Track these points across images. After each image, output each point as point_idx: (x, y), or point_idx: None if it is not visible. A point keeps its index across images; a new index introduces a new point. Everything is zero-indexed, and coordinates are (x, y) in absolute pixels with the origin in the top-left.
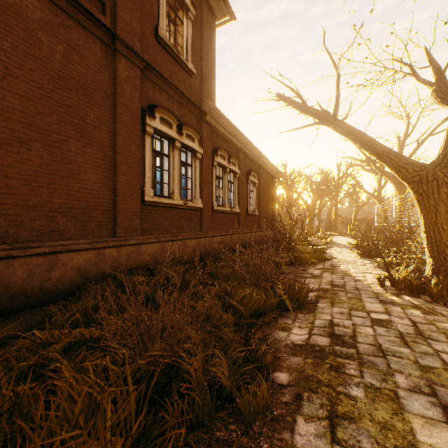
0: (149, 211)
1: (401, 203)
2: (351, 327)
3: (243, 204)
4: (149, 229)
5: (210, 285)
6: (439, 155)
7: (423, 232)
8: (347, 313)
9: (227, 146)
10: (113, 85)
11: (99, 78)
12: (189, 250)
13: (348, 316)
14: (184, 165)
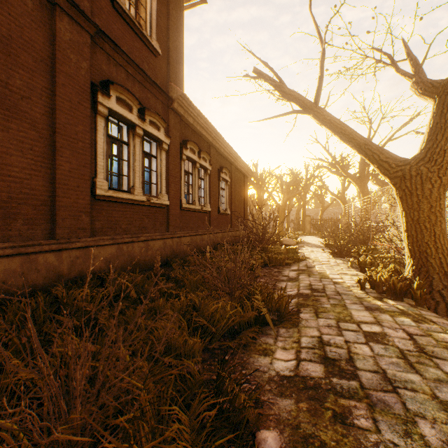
0: (102, 207)
1: (364, 204)
2: (344, 345)
3: (214, 203)
4: (102, 228)
5: (174, 297)
6: (423, 149)
7: (404, 231)
8: (335, 325)
9: (198, 140)
10: (52, 47)
11: (30, 34)
12: (153, 252)
13: (338, 330)
14: (148, 156)
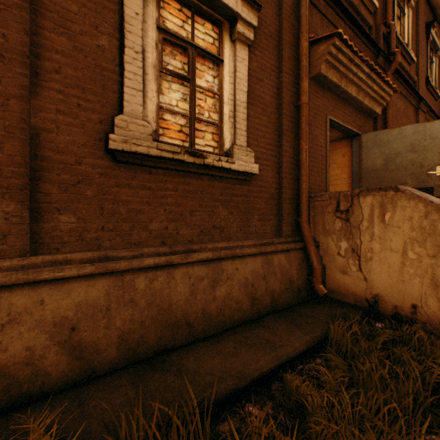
0: None
1: None
2: None
3: None
4: None
5: None
6: None
7: None
8: None
9: None
10: None
11: None
12: None
13: None
14: None
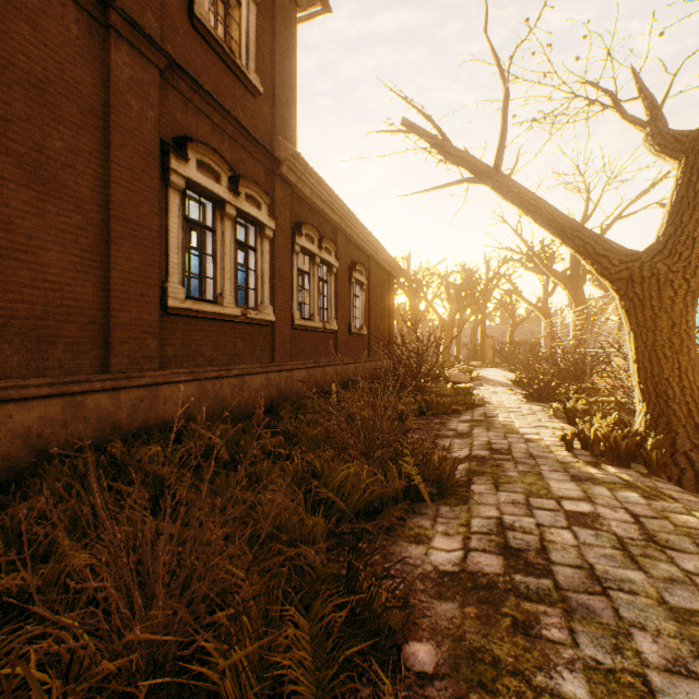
0: (177, 325)
1: (578, 318)
2: (535, 530)
3: (343, 317)
4: (177, 357)
5: (284, 458)
6: (661, 237)
7: (632, 362)
8: (524, 502)
9: (318, 221)
10: (104, 91)
11: (75, 73)
12: (251, 393)
13: (527, 509)
14: (243, 248)
